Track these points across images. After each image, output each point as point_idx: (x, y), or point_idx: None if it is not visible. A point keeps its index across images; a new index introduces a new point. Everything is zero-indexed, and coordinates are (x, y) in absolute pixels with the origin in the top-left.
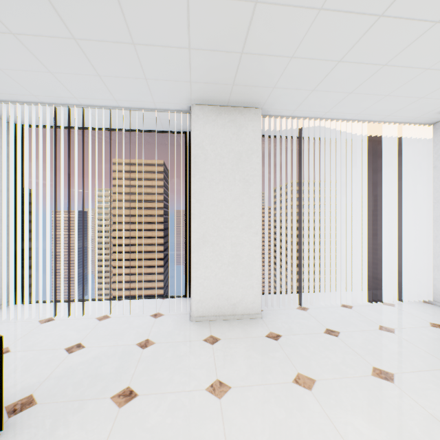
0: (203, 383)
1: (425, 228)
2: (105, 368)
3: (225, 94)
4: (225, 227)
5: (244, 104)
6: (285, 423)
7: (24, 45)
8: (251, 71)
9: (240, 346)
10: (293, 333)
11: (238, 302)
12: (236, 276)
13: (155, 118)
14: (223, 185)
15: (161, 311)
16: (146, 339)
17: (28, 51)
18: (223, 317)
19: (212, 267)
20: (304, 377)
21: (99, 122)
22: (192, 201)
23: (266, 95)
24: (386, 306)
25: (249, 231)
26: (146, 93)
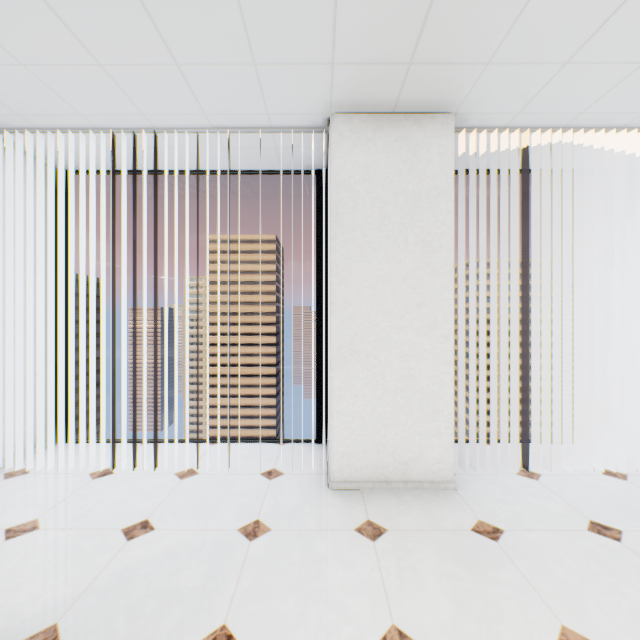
0: (365, 632)
1: None
2: (184, 578)
3: (393, 87)
4: (389, 326)
5: (424, 106)
6: None
7: (51, 8)
8: (450, 28)
9: (426, 549)
10: (526, 527)
11: (413, 460)
12: (409, 412)
13: (269, 147)
14: (386, 252)
15: (278, 466)
16: (255, 521)
17: (60, 23)
18: (385, 485)
19: (367, 397)
20: (578, 638)
21: (181, 159)
22: (331, 280)
23: (469, 82)
24: None
25: (432, 333)
26: (254, 95)
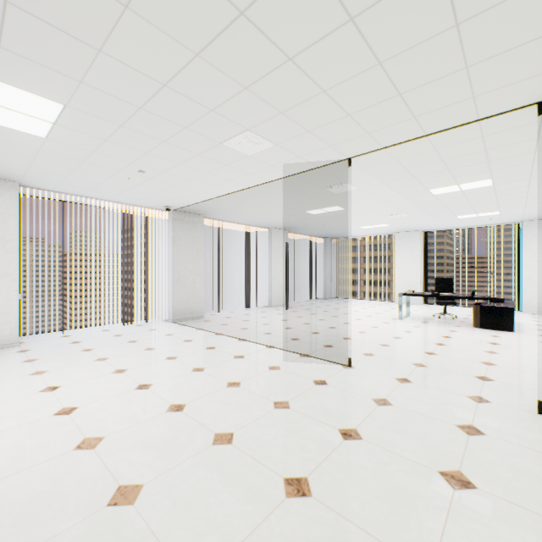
0: None
1: (167, 275)
2: None
3: None
4: None
5: None
6: (3, 372)
7: None
8: None
9: None
10: (43, 347)
11: None
12: None
13: None
14: None
15: None
16: None
17: None
18: None
19: None
20: (32, 359)
21: None
22: None
23: (20, 178)
24: (136, 326)
25: (6, 278)
26: None
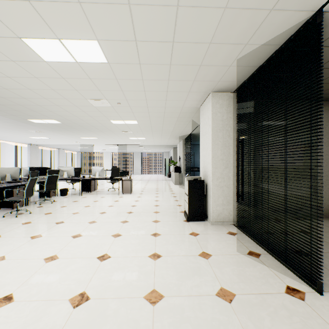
0: None
1: (26, 166)
2: None
3: None
4: None
5: None
6: None
7: None
8: (0, 137)
9: None
10: None
11: None
12: None
13: None
14: None
15: None
16: None
17: None
18: None
19: None
20: None
21: None
22: None
23: None
24: None
25: None
26: None
